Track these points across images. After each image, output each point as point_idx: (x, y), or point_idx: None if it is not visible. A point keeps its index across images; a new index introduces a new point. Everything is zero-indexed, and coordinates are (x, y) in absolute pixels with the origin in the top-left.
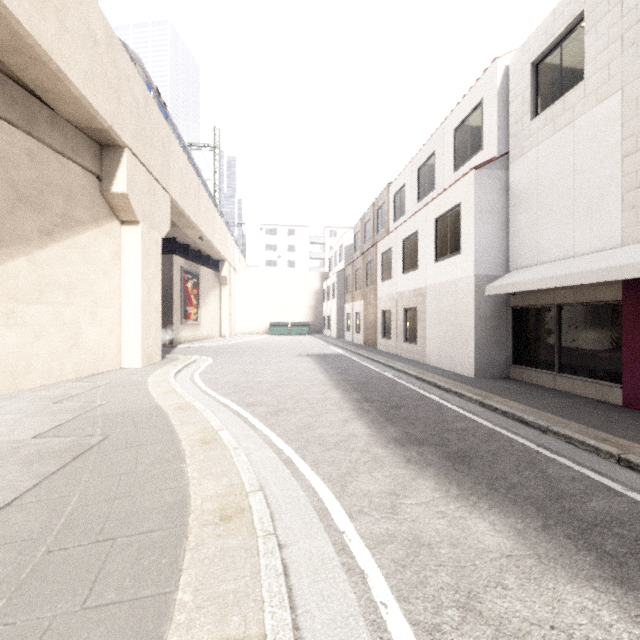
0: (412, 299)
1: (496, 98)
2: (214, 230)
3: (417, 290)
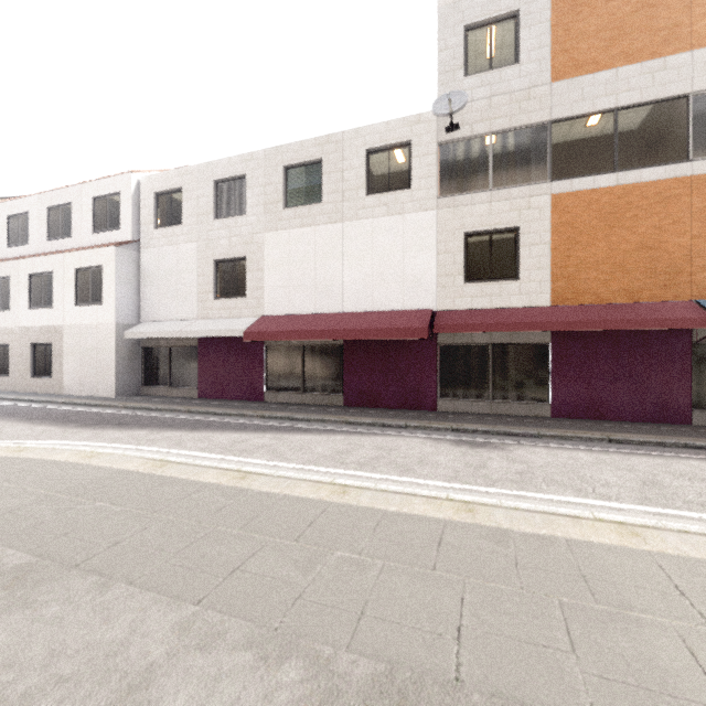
0: (45, 335)
1: (131, 200)
2: None
3: (52, 327)
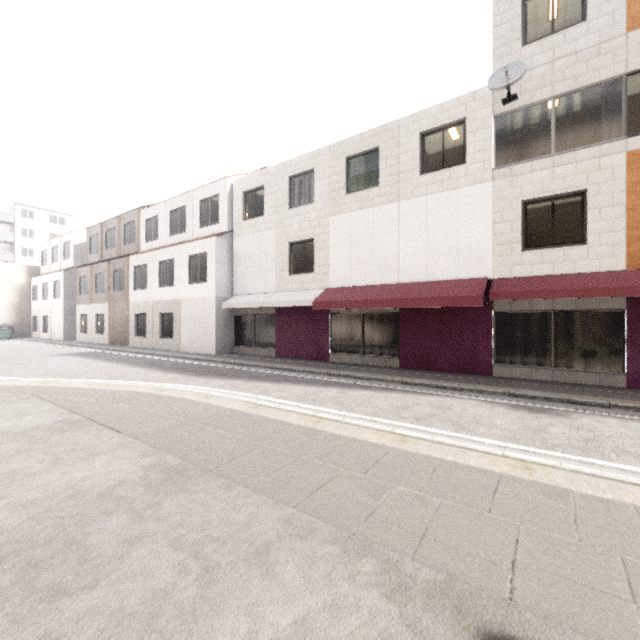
0: (169, 307)
1: (227, 199)
2: None
3: (174, 301)
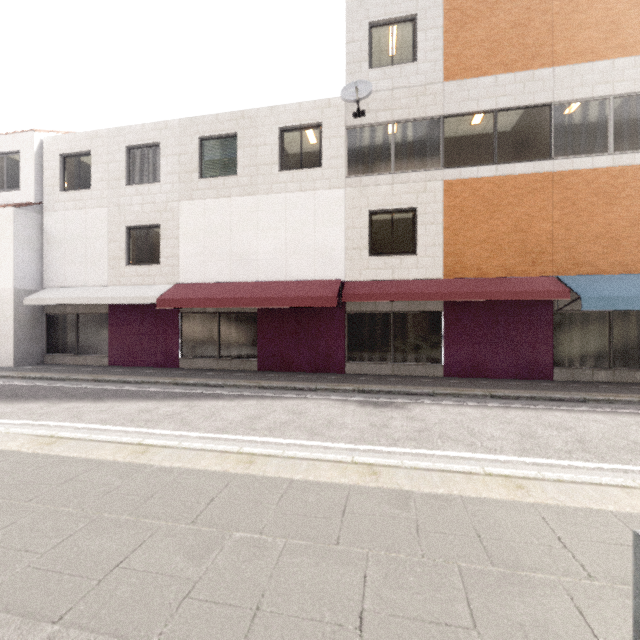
0: None
1: (33, 160)
2: None
3: None
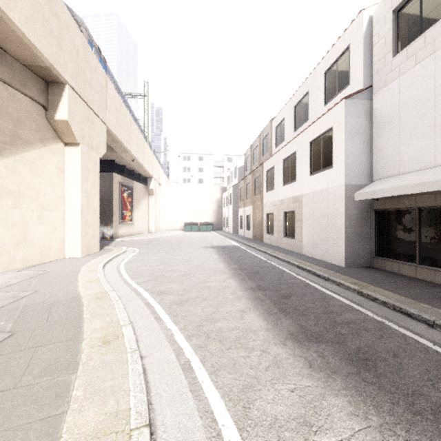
0: (291, 204)
1: (362, 42)
2: (143, 155)
3: (295, 197)
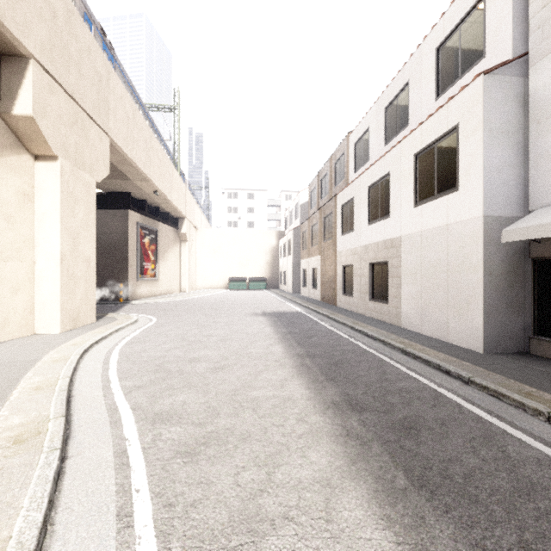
0: (381, 252)
1: None
2: (171, 186)
3: (388, 241)
